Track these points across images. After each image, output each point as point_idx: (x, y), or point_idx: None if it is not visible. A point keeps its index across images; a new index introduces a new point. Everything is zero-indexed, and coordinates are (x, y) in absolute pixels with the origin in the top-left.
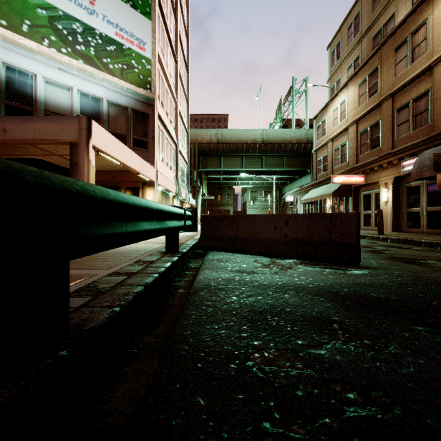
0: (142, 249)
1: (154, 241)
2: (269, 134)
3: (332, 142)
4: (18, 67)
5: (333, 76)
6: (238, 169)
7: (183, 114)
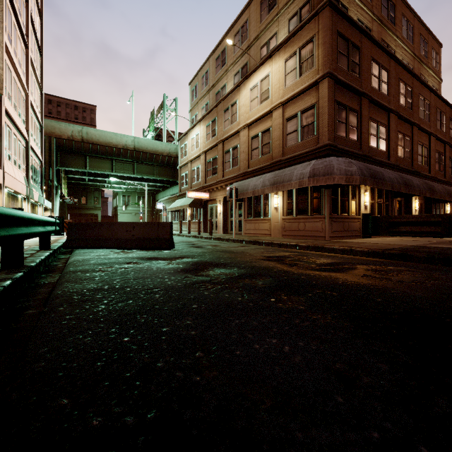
0: None
1: None
2: (141, 143)
3: (191, 163)
4: None
5: (193, 109)
6: (108, 172)
7: (35, 104)
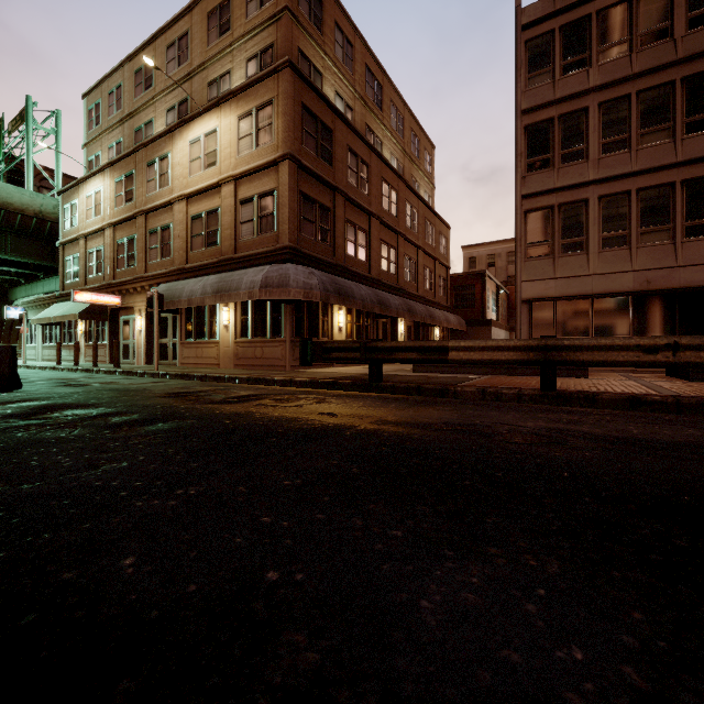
0: None
1: None
2: None
3: (86, 240)
4: None
5: (91, 143)
6: None
7: None
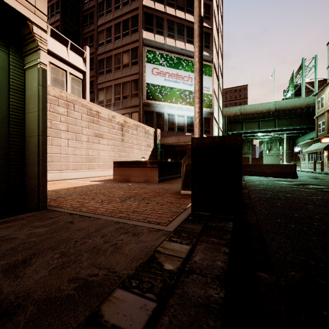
0: None
1: None
2: (280, 104)
3: (327, 112)
4: (170, 113)
5: None
6: (256, 130)
7: (220, 105)
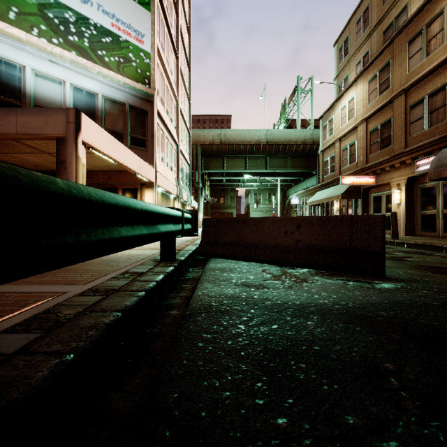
0: (135, 257)
1: (151, 246)
2: (273, 135)
3: (340, 142)
4: (4, 58)
5: (340, 73)
6: (242, 170)
7: (185, 113)
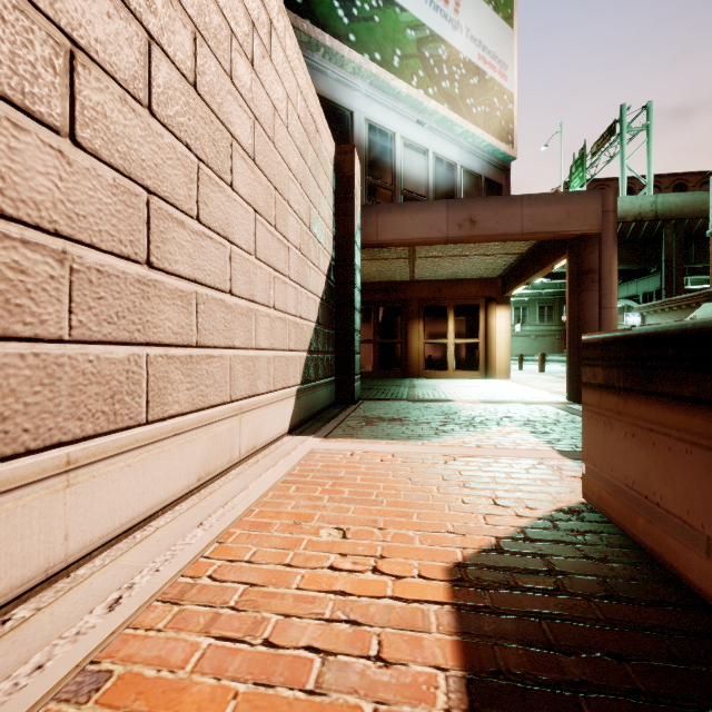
0: None
1: None
2: None
3: None
4: (378, 125)
5: None
6: None
7: None
